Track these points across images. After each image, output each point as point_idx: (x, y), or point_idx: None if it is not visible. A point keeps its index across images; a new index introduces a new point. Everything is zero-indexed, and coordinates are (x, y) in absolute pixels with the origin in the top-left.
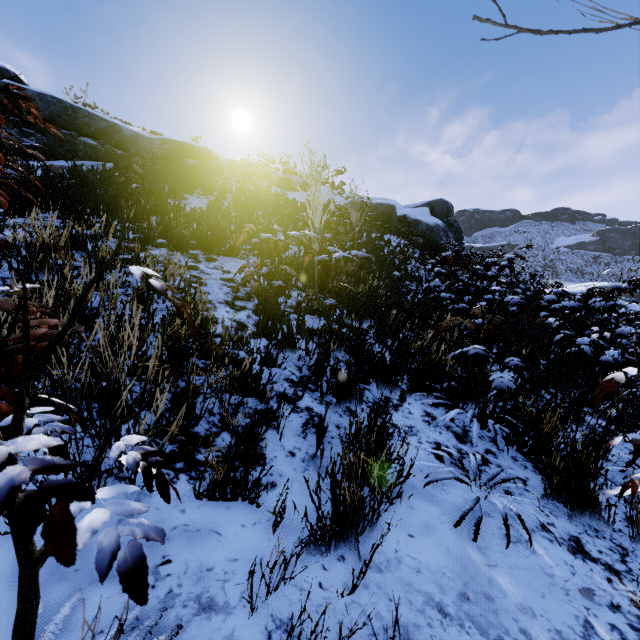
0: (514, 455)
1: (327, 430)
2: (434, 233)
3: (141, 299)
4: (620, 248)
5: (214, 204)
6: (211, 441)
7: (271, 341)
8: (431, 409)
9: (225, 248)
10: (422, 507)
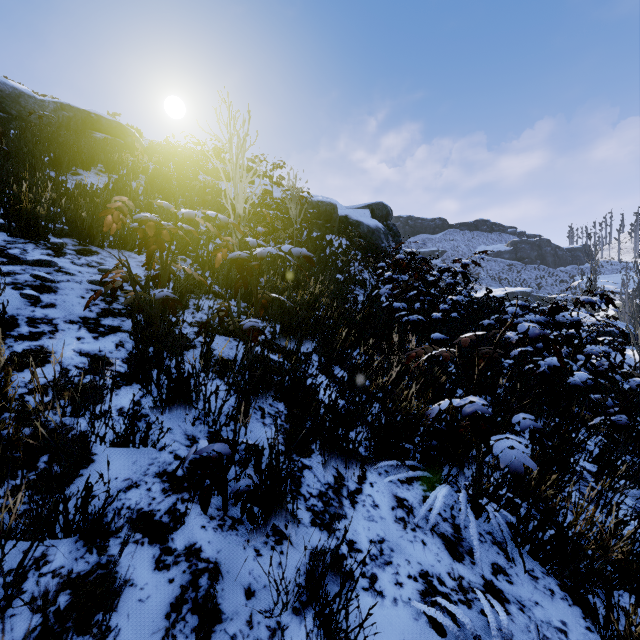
0: (530, 566)
1: (223, 615)
2: (375, 235)
3: None
4: (529, 258)
5: (117, 183)
6: None
7: (147, 392)
8: (403, 489)
9: (113, 237)
10: None
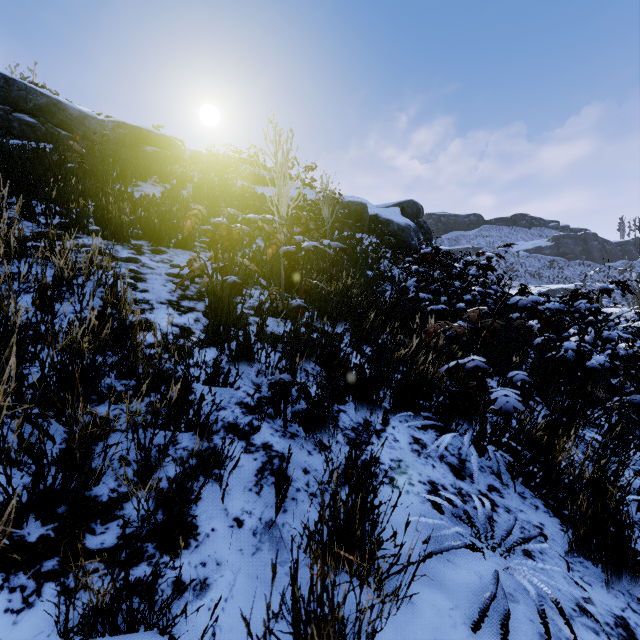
0: (521, 490)
1: (291, 478)
2: (405, 233)
3: (43, 298)
4: (572, 253)
5: (170, 192)
6: (117, 509)
7: (222, 352)
8: (419, 433)
9: (177, 239)
10: (425, 598)
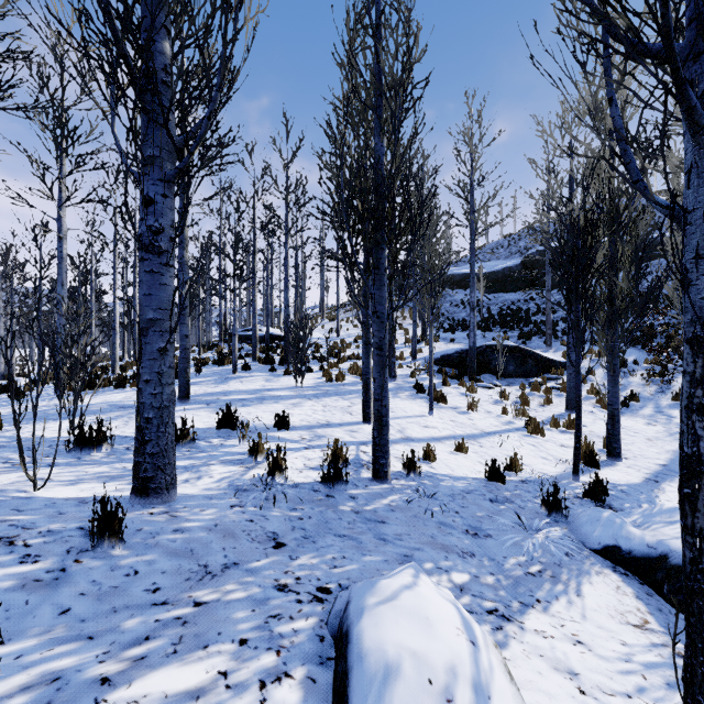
0: None
1: None
2: None
3: None
4: None
5: None
6: None
7: None
8: None
9: None
10: None
